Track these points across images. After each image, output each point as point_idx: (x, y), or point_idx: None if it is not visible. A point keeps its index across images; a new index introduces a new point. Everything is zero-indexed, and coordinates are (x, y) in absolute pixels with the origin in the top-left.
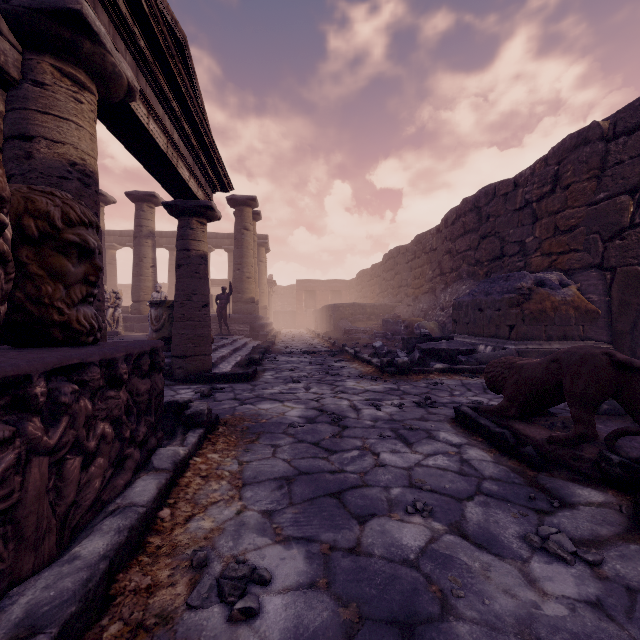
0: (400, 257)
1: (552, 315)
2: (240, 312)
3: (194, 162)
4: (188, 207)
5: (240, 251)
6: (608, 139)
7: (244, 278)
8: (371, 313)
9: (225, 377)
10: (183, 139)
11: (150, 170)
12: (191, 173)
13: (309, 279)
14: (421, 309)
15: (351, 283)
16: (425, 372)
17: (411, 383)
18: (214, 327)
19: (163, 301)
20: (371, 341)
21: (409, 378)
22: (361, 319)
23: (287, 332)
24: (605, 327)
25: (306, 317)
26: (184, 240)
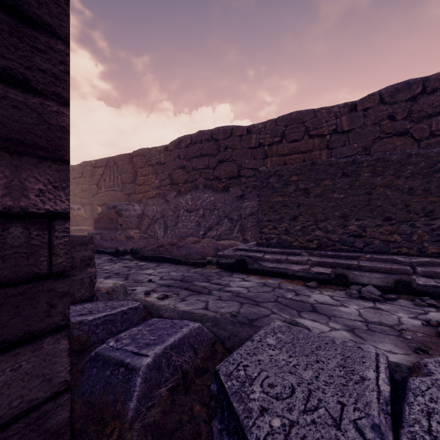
0: None
1: (73, 219)
2: None
3: None
4: None
5: None
6: (94, 167)
7: None
8: None
9: None
10: None
11: None
12: None
13: None
14: None
15: None
16: None
17: None
18: None
19: None
20: None
21: None
22: None
23: None
24: (91, 222)
25: None
26: None
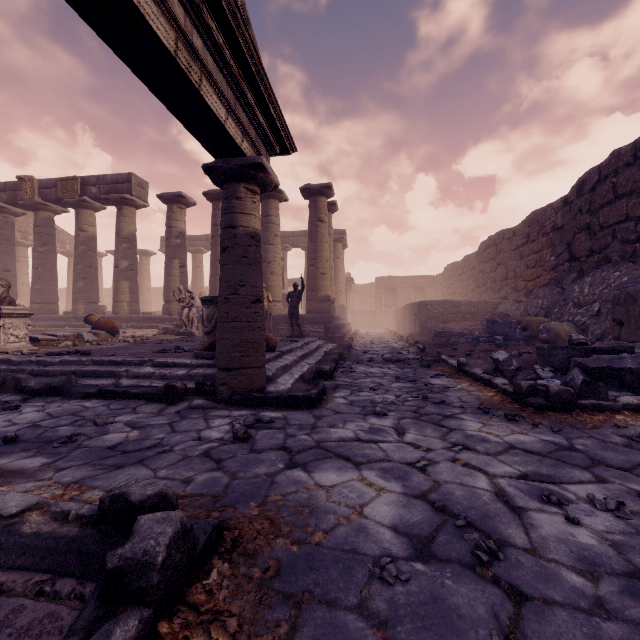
0: (504, 243)
1: None
2: (314, 311)
3: (236, 99)
4: (232, 168)
5: (314, 245)
6: None
7: (318, 274)
8: (466, 312)
9: (279, 400)
10: (212, 52)
11: (167, 103)
12: (229, 111)
13: (389, 276)
14: (540, 306)
15: (437, 279)
16: (604, 409)
17: (588, 433)
18: (286, 328)
19: (215, 297)
20: (473, 347)
21: (577, 420)
22: (454, 319)
23: (365, 333)
24: None
25: (386, 317)
26: (229, 214)
